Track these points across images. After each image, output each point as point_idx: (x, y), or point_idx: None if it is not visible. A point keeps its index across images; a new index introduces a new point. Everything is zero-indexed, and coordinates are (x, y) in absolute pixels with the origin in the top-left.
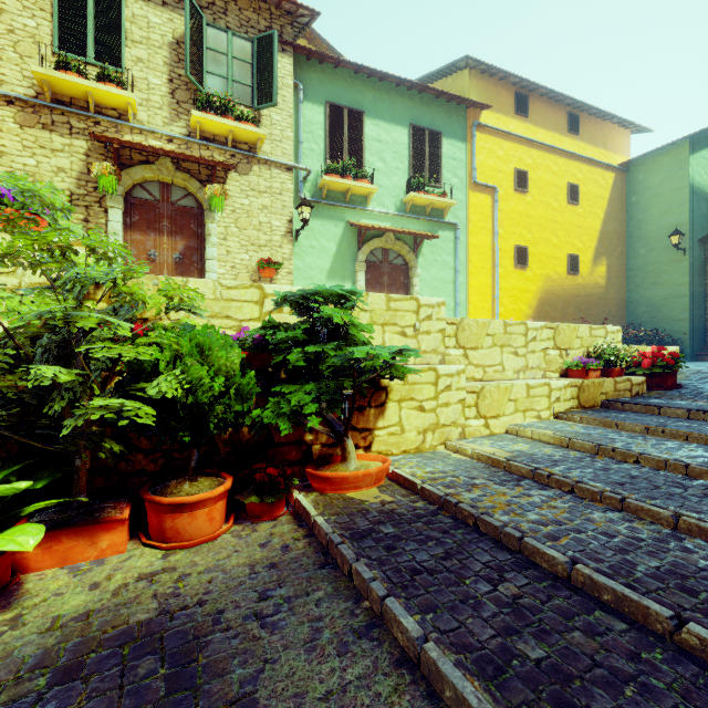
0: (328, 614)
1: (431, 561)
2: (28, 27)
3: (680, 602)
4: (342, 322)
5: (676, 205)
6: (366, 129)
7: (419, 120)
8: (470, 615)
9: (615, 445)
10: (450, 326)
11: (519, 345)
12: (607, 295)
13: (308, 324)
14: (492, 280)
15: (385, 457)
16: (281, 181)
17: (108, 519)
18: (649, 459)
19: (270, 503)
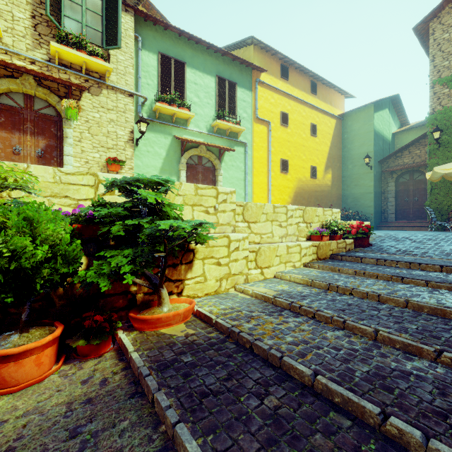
0: (128, 444)
1: (217, 383)
2: None
3: (384, 399)
4: (154, 202)
5: (367, 141)
6: (187, 75)
7: (222, 73)
8: (242, 431)
9: (338, 283)
10: (239, 207)
11: (282, 220)
12: (332, 191)
13: (131, 203)
14: (268, 179)
15: (191, 300)
16: (125, 103)
17: None
18: (358, 292)
19: (97, 344)
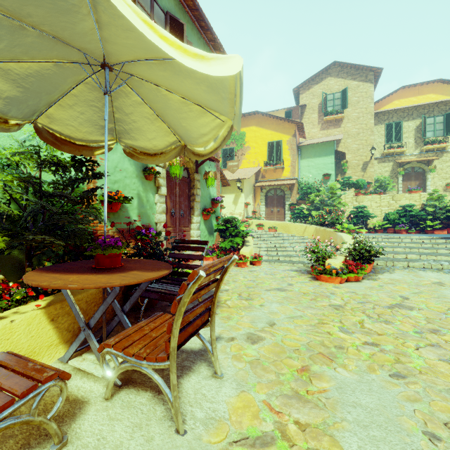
0: None
1: None
2: (379, 141)
3: None
4: None
5: None
6: None
7: None
8: None
9: None
10: None
11: None
12: None
13: None
14: None
15: None
16: None
17: (444, 229)
18: None
19: None
